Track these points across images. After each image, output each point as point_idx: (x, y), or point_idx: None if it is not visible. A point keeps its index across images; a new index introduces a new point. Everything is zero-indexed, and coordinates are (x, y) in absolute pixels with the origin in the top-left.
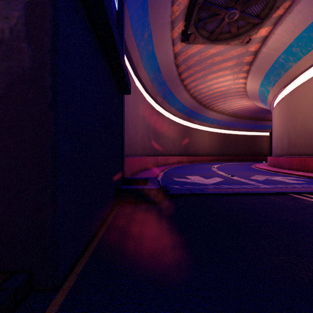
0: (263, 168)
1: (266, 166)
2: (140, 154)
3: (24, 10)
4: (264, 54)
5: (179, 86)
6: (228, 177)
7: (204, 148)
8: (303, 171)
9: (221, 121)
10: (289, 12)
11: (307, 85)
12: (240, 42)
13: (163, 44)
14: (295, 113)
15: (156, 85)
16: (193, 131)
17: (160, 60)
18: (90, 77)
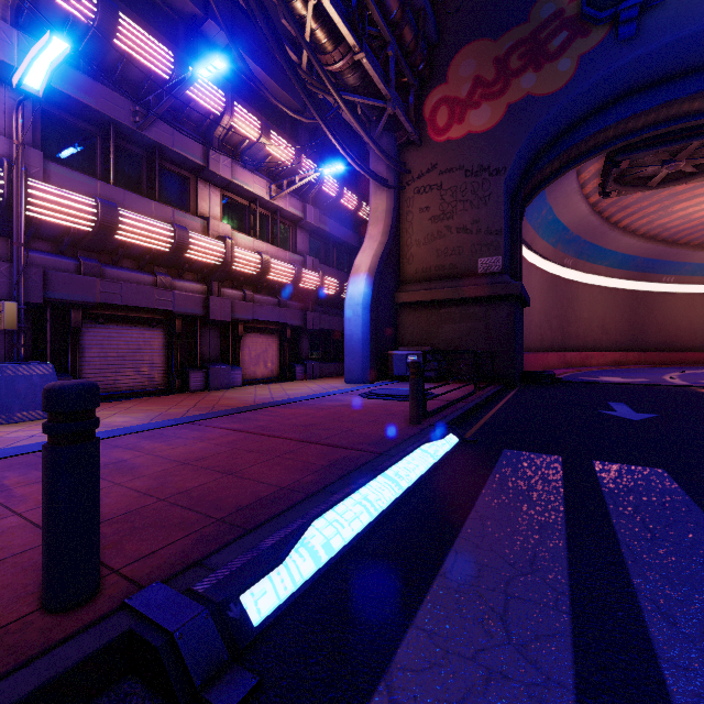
0: None
1: None
2: (535, 350)
3: (506, 315)
4: None
5: (609, 234)
6: (662, 380)
7: (696, 334)
8: None
9: None
10: None
11: None
12: None
13: (569, 207)
14: None
15: (562, 246)
16: (659, 299)
17: (566, 220)
18: (517, 322)
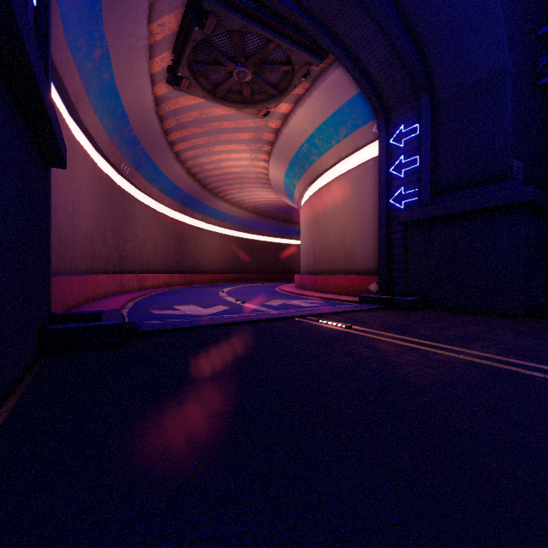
0: (286, 291)
1: (292, 288)
2: (84, 271)
3: None
4: (286, 136)
5: (166, 153)
6: (237, 305)
7: (211, 260)
8: (325, 292)
9: (238, 218)
10: (309, 96)
11: (330, 188)
12: (256, 113)
13: (133, 77)
14: (319, 220)
15: (120, 143)
16: (192, 231)
17: (128, 101)
18: (3, 158)
